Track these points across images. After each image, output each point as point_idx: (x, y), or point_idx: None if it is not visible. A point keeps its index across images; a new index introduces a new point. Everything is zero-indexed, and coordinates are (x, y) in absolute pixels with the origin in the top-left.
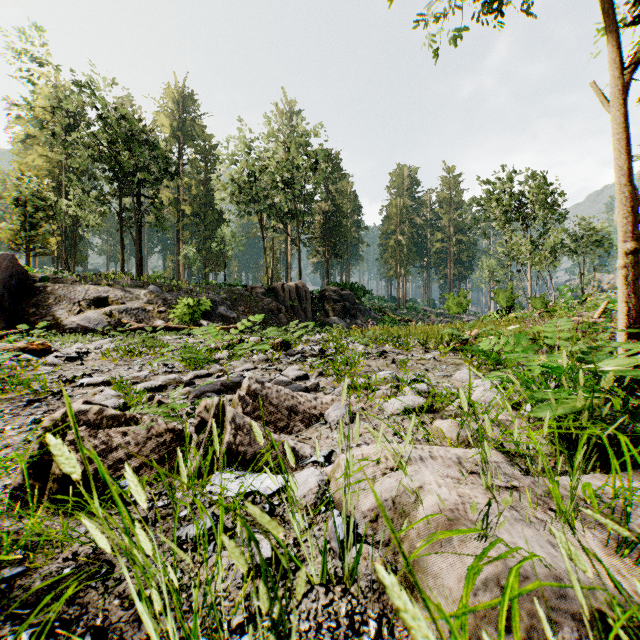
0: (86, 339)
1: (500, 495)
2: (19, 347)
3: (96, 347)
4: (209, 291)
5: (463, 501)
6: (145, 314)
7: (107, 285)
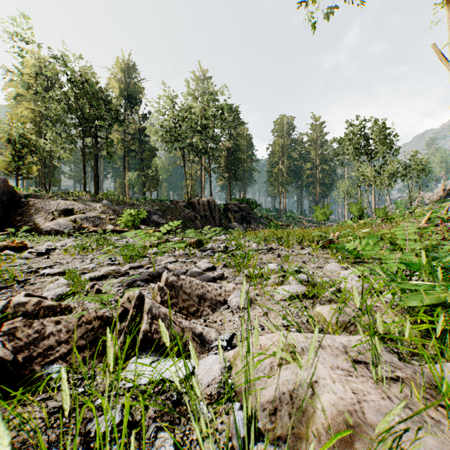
0: (56, 239)
1: (389, 389)
2: (3, 245)
3: (62, 245)
4: (146, 204)
5: (358, 399)
6: (100, 221)
7: (73, 200)
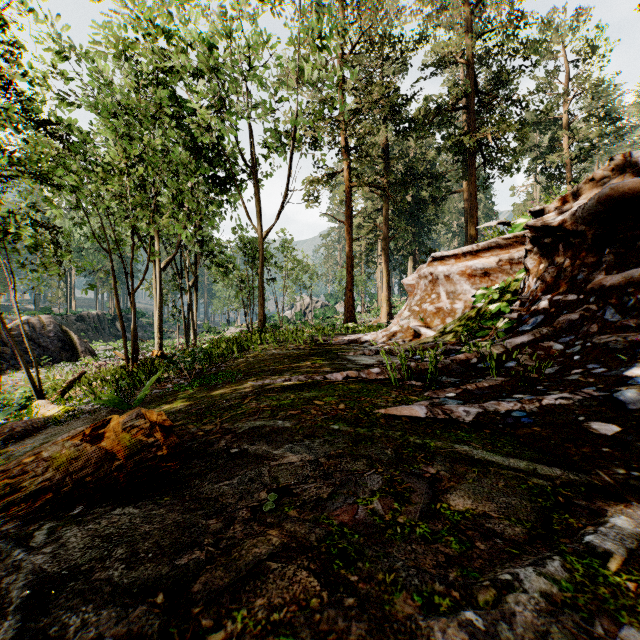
0: None
1: None
2: None
3: None
4: None
5: None
6: None
7: None
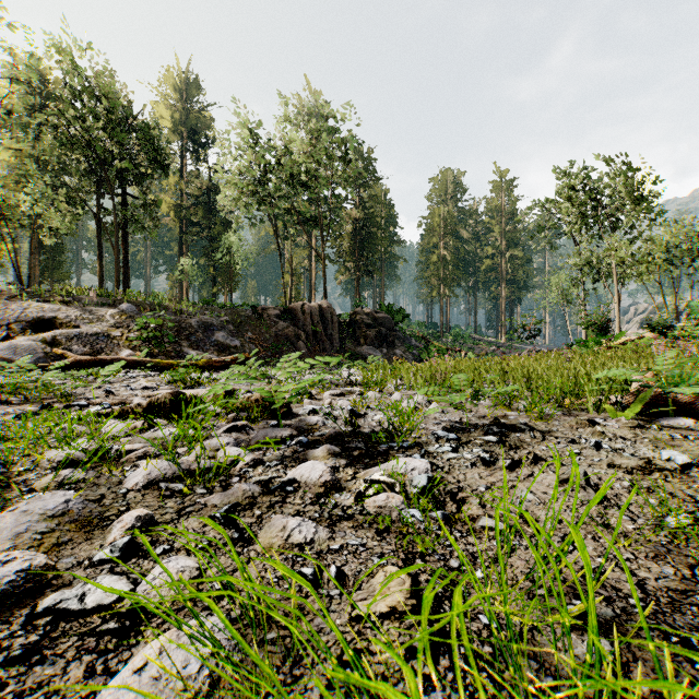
0: None
1: None
2: None
3: None
4: (206, 312)
5: None
6: (107, 341)
7: (61, 302)
